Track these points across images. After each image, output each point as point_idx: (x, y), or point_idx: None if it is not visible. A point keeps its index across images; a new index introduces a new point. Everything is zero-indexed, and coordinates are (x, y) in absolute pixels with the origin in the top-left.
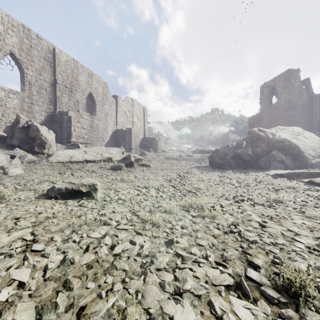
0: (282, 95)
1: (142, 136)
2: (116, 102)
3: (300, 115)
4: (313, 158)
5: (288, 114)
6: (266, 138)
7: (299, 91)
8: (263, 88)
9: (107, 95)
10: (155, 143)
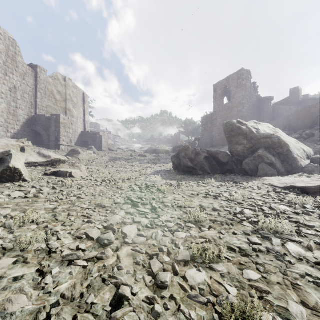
0: (235, 95)
1: (81, 130)
2: (34, 75)
3: (251, 116)
4: (301, 160)
5: (241, 114)
6: (249, 132)
7: (250, 92)
8: (216, 87)
9: (15, 60)
10: (99, 139)
